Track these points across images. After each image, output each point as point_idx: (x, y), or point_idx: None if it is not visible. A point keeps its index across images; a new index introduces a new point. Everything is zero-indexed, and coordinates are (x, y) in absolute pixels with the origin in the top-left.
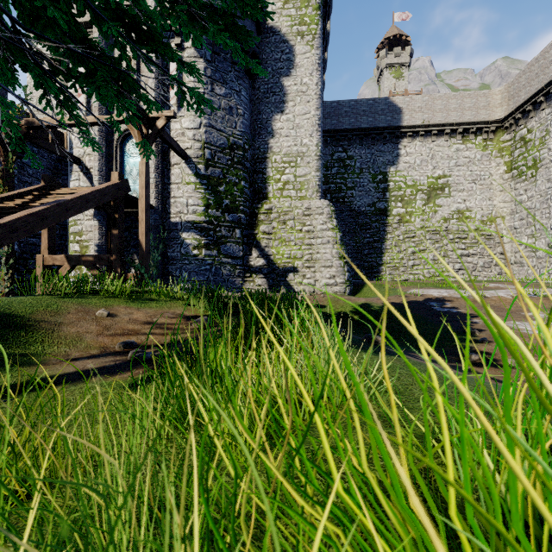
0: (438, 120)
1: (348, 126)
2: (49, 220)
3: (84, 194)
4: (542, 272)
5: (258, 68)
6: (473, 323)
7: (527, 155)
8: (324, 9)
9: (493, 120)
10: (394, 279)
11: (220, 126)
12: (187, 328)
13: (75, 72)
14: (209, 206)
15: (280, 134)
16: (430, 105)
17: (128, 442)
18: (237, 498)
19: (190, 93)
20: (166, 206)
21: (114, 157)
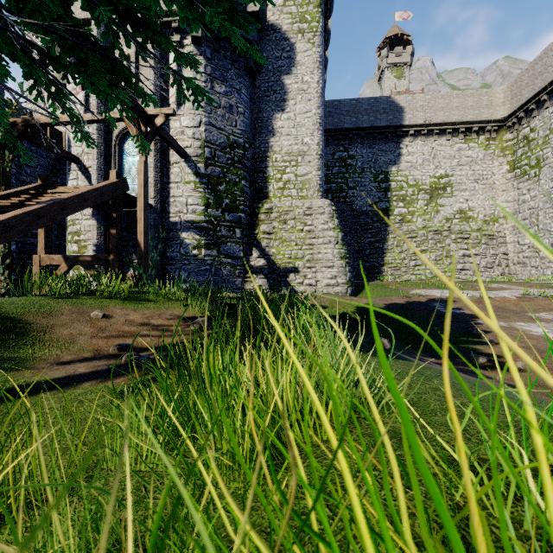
0: (440, 119)
1: (350, 125)
2: (45, 219)
3: (82, 193)
4: (545, 273)
5: (258, 55)
6: (478, 325)
7: (530, 154)
8: (325, 6)
9: (496, 119)
10: (396, 280)
11: (220, 124)
12: (185, 329)
13: (65, 61)
14: (208, 205)
15: (281, 132)
16: (432, 104)
17: (113, 459)
18: (232, 539)
19: (187, 84)
20: (166, 205)
21: (112, 156)
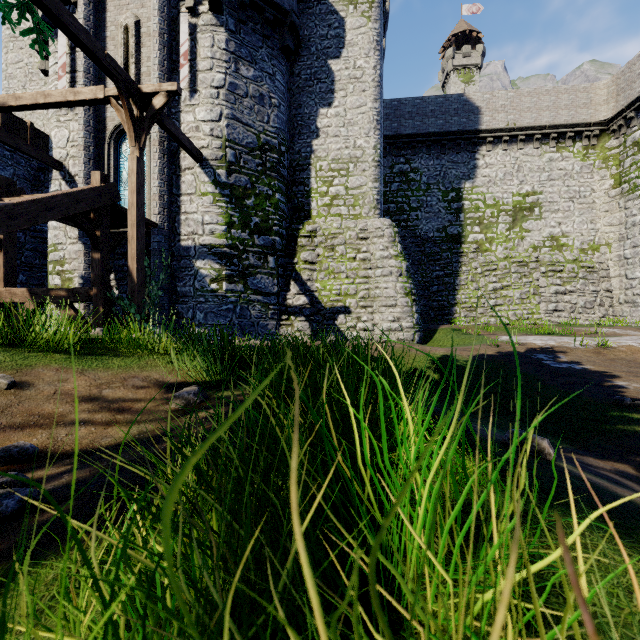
0: (526, 122)
1: (413, 130)
2: None
3: (43, 197)
4: None
5: None
6: (620, 388)
7: None
8: None
9: (597, 121)
10: (471, 323)
11: (247, 119)
12: (158, 409)
13: None
14: (232, 225)
15: (327, 133)
16: (516, 103)
17: None
18: None
19: None
20: (175, 225)
21: (105, 160)
